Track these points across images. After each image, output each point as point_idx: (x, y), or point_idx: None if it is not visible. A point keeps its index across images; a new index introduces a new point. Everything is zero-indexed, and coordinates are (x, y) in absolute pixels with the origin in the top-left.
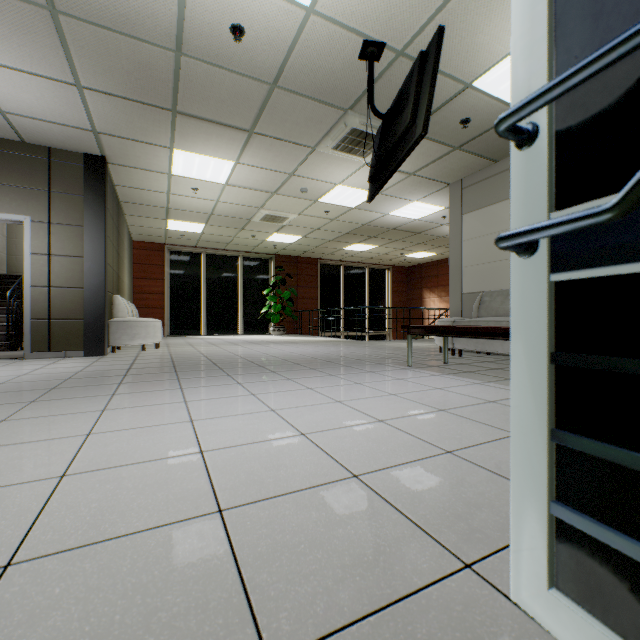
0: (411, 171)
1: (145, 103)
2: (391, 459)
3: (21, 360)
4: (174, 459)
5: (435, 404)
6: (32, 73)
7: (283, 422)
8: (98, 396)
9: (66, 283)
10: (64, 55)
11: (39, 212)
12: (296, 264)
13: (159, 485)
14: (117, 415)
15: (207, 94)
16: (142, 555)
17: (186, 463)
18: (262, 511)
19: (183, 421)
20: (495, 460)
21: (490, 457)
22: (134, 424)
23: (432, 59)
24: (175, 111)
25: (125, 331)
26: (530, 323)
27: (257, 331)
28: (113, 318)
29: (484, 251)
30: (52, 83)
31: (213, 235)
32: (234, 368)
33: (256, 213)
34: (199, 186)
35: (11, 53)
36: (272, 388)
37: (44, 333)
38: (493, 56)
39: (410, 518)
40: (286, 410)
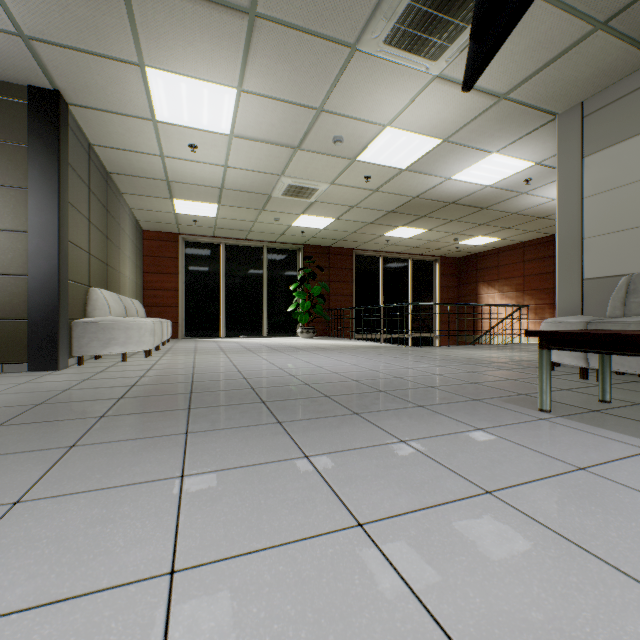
0: (503, 90)
1: None
2: None
3: None
4: None
5: None
6: None
7: None
8: None
9: (3, 268)
10: None
11: None
12: (328, 255)
13: None
14: None
15: None
16: None
17: None
18: None
19: None
20: None
21: None
22: None
23: None
24: None
25: (95, 335)
26: None
27: (283, 333)
28: (87, 317)
29: (629, 209)
30: None
31: (230, 220)
32: (213, 407)
33: (276, 184)
34: (197, 141)
35: None
36: (250, 516)
37: None
38: None
39: None
40: None
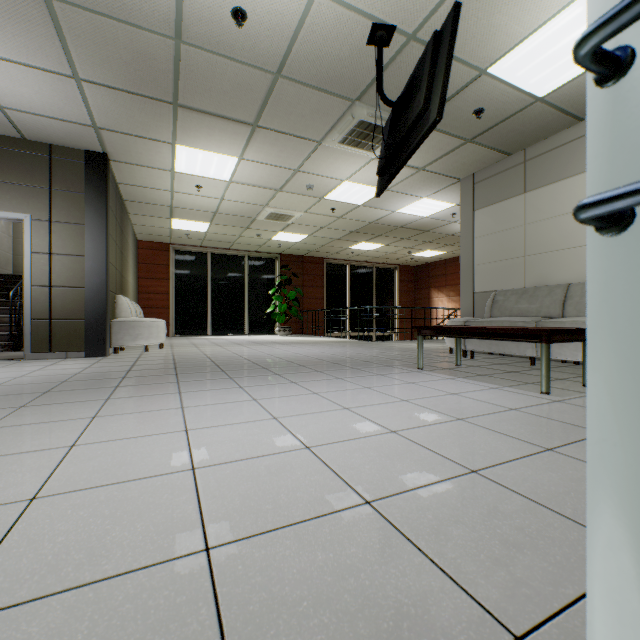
0: (420, 166)
1: (145, 96)
2: (408, 480)
3: (21, 361)
4: (161, 478)
5: (452, 412)
6: (29, 65)
7: (286, 432)
8: (91, 401)
9: (67, 282)
10: (60, 45)
11: (40, 210)
12: (302, 263)
13: (140, 512)
14: (107, 423)
15: (209, 85)
16: (105, 615)
17: (174, 483)
18: (257, 550)
19: (177, 430)
20: (529, 483)
21: (522, 478)
22: (124, 434)
23: (447, 38)
24: (176, 104)
25: (127, 331)
26: (620, 326)
27: (262, 331)
28: (116, 318)
29: (497, 248)
30: (50, 76)
31: (218, 234)
32: (237, 370)
33: (261, 211)
34: (203, 183)
35: (6, 44)
36: (275, 392)
37: (45, 333)
38: (511, 39)
39: (437, 563)
40: (289, 418)
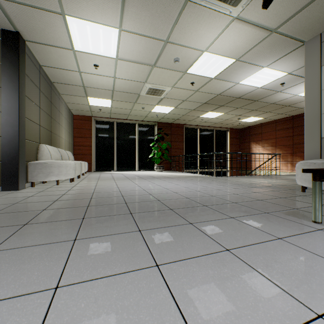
0: (274, 26)
1: None
2: None
3: None
4: None
5: None
6: None
7: None
8: None
9: None
10: None
11: None
12: (170, 128)
13: None
14: None
15: None
16: None
17: None
18: None
19: None
20: None
21: None
22: None
23: None
24: None
25: (41, 170)
26: None
27: (147, 168)
28: (38, 160)
29: None
30: None
31: (118, 108)
32: (98, 217)
33: (142, 87)
34: (98, 62)
35: None
36: None
37: None
38: None
39: None
40: None
